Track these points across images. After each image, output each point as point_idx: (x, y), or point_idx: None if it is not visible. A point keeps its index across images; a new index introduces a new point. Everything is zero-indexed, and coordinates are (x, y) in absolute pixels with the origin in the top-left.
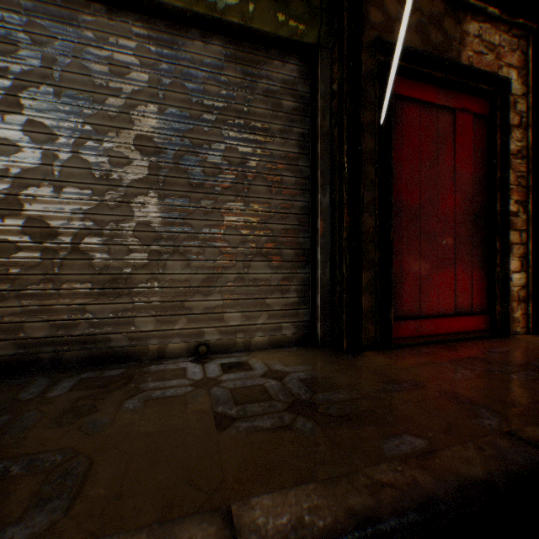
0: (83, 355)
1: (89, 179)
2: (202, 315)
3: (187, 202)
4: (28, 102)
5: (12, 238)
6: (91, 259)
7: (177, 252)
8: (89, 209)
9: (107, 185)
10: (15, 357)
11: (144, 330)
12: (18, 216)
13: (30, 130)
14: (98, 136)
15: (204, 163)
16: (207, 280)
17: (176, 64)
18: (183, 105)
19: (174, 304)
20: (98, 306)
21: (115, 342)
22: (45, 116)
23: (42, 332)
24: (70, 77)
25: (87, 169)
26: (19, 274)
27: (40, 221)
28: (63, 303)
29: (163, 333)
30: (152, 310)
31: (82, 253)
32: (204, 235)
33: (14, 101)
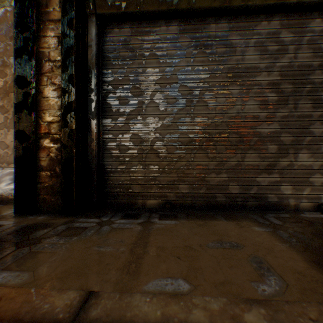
0: (255, 204)
1: (257, 110)
2: (319, 186)
3: (310, 118)
4: (229, 75)
5: (223, 143)
6: (258, 153)
7: (303, 148)
8: (257, 126)
9: (266, 112)
10: (225, 202)
11: (285, 193)
12: (225, 132)
13: (231, 89)
14: (261, 87)
15: (320, 93)
16: (322, 165)
17: (303, 36)
18: (307, 60)
19: (302, 179)
20: (261, 179)
21: (270, 199)
22: (237, 80)
23: (235, 190)
24: (248, 57)
25: (256, 105)
26: (226, 161)
27: (234, 134)
28: (245, 176)
29: (296, 195)
30: (289, 182)
31: (253, 150)
32: (320, 137)
33: (224, 75)
